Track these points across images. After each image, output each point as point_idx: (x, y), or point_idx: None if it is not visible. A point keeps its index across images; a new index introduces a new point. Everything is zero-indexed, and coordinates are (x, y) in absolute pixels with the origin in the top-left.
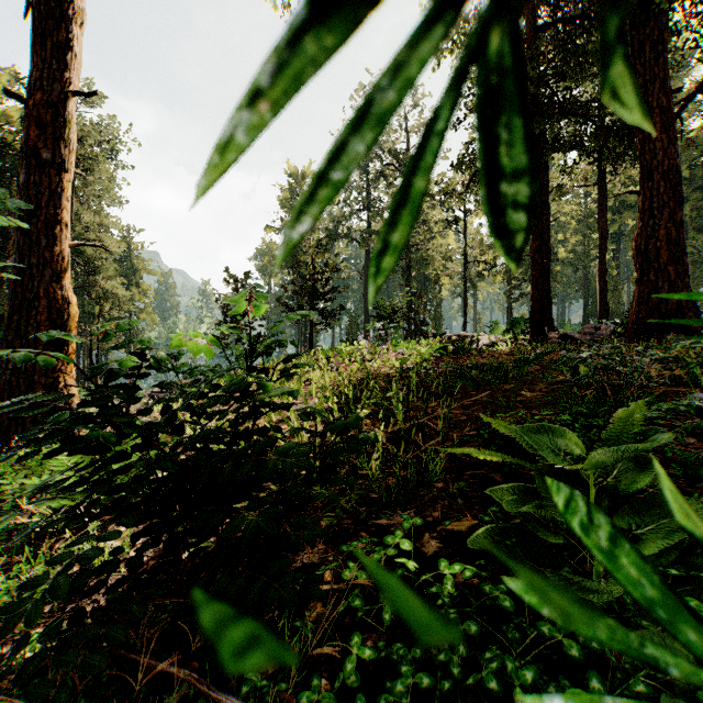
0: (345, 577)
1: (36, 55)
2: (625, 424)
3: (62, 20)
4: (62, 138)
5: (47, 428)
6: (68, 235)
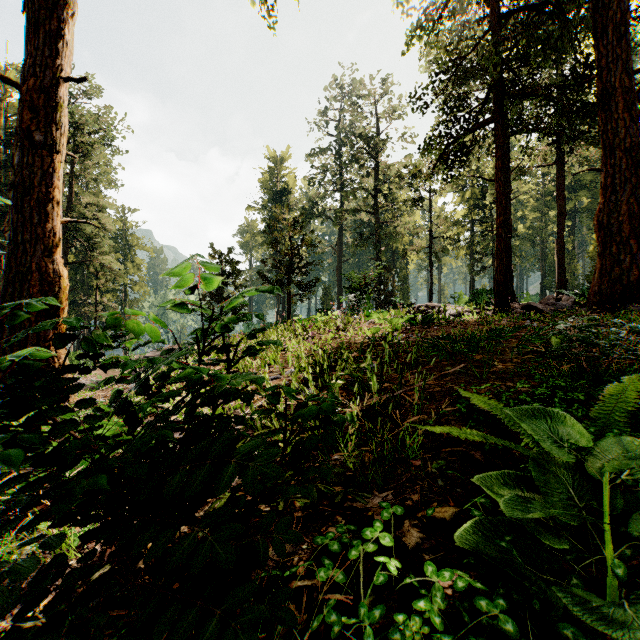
0: (320, 578)
1: (30, 43)
2: (613, 401)
3: (53, 10)
4: (53, 121)
5: None
6: (60, 213)
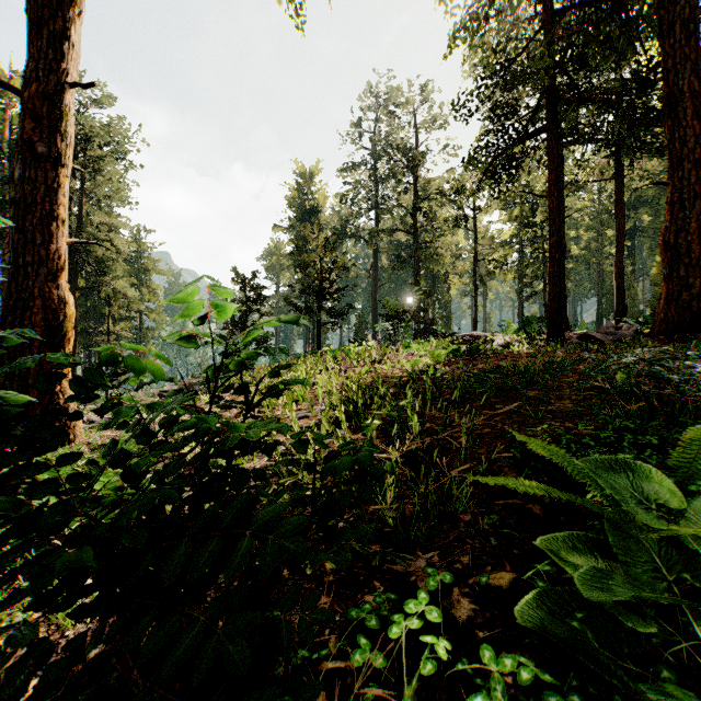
0: (355, 662)
1: (32, 45)
2: (695, 448)
3: (58, 8)
4: (58, 131)
5: None
6: (66, 232)
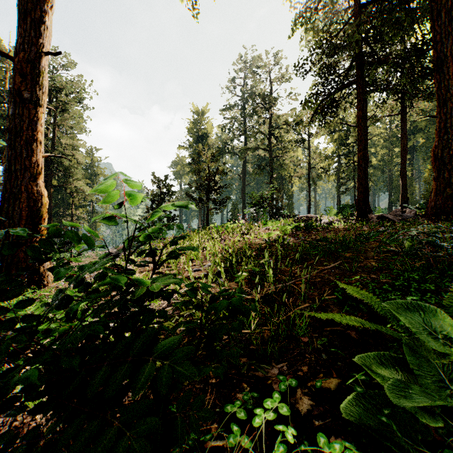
0: (229, 443)
1: (20, 27)
2: None
3: (37, 3)
4: (37, 84)
5: None
6: (42, 149)
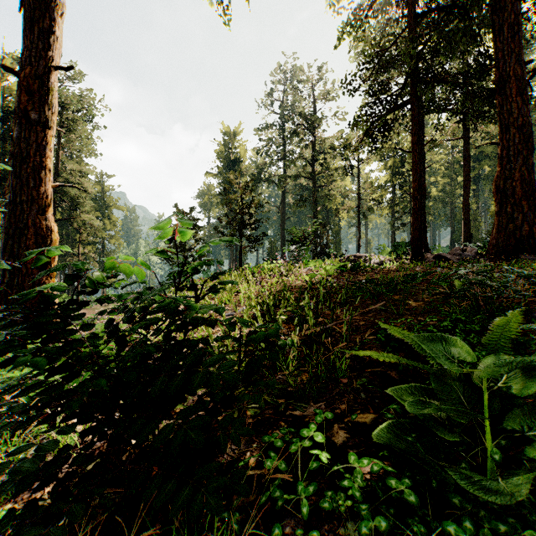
0: (267, 466)
1: (26, 38)
2: (501, 331)
3: (46, 10)
4: (46, 103)
5: (1, 341)
6: (51, 178)
